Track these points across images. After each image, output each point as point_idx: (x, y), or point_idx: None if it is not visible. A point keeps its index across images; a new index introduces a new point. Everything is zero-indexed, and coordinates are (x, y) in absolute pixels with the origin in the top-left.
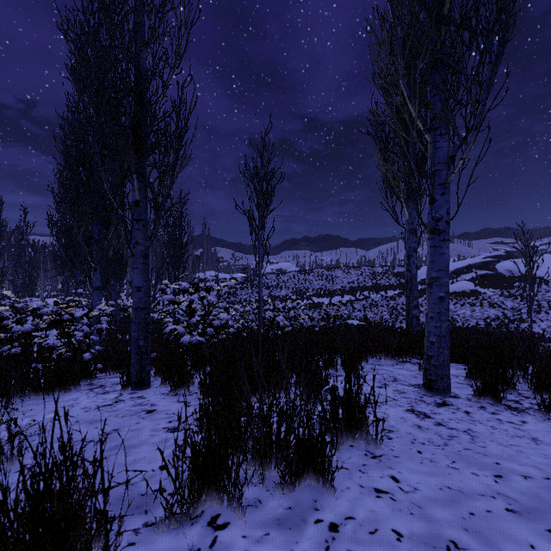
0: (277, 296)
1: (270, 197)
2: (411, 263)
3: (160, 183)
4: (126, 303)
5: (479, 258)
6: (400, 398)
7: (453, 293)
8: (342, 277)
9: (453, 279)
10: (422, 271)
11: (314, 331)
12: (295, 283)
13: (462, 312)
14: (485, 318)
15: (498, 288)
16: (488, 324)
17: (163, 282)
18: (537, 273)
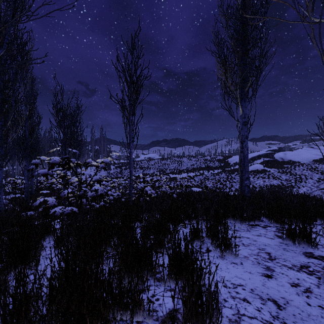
0: (148, 173)
1: (139, 91)
2: (243, 147)
3: (0, 32)
4: (41, 178)
5: (264, 151)
6: (322, 312)
7: (251, 171)
8: (187, 162)
9: (251, 163)
10: (233, 158)
11: (173, 197)
12: (159, 165)
13: (258, 182)
14: (272, 186)
15: (276, 168)
16: (274, 189)
17: (43, 158)
18: (296, 159)
